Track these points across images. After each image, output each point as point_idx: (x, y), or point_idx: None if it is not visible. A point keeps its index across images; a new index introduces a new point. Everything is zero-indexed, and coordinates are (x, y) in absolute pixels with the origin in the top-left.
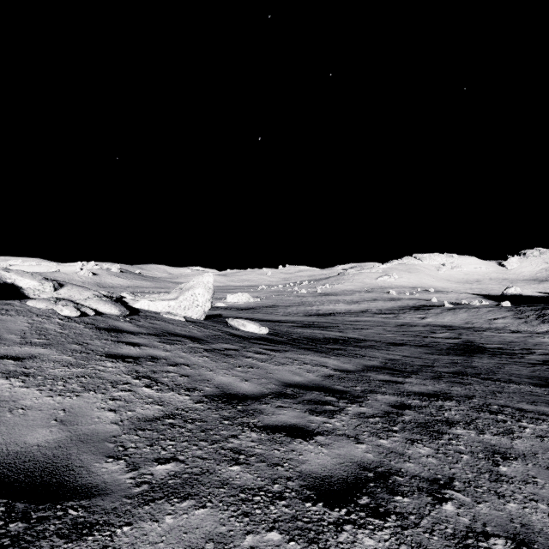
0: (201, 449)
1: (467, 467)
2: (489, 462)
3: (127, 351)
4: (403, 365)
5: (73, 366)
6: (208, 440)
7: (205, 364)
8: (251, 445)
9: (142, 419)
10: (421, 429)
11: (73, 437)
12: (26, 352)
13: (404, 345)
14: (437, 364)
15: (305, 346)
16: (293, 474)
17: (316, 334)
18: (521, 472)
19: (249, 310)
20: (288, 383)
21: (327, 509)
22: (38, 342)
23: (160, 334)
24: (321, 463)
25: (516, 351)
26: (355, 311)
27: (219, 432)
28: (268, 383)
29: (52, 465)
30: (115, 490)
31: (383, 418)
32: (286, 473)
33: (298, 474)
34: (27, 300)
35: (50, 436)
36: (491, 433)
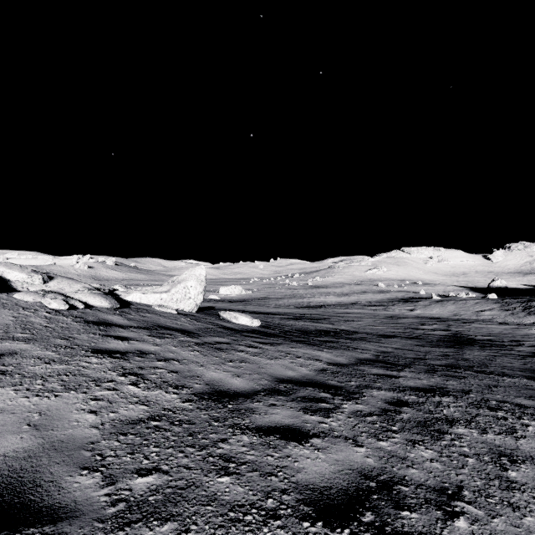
0: (187, 456)
1: (474, 472)
2: (496, 466)
3: (115, 345)
4: (396, 358)
5: (55, 363)
6: (196, 445)
7: (195, 359)
8: (242, 451)
9: (125, 422)
10: (421, 428)
11: (46, 445)
12: (6, 348)
13: (395, 337)
14: (429, 357)
15: (297, 339)
16: (289, 486)
17: (307, 326)
18: (531, 477)
19: (241, 302)
20: (281, 378)
21: (327, 529)
22: (21, 337)
23: (151, 327)
24: (318, 471)
25: (505, 343)
26: (345, 303)
27: (207, 436)
28: (261, 378)
29: (17, 480)
30: (86, 511)
31: (380, 416)
32: (280, 485)
33: (294, 486)
34: (14, 293)
35: (20, 444)
36: (493, 432)
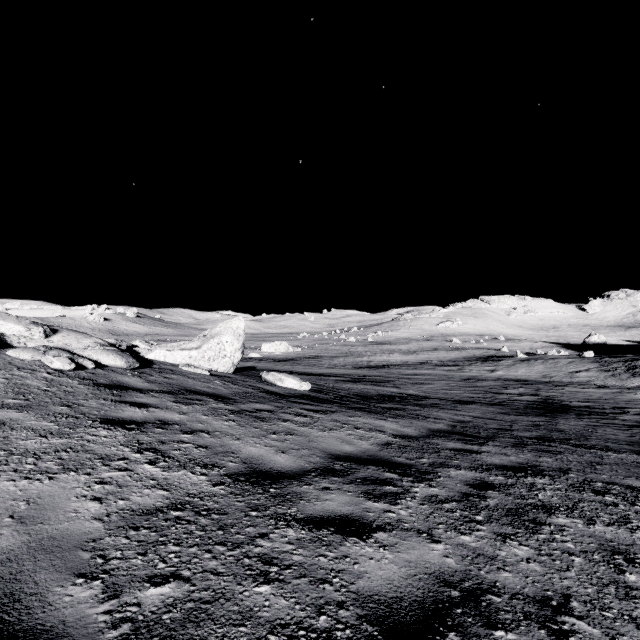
0: (216, 557)
1: (582, 576)
2: (610, 568)
3: (130, 414)
4: (475, 429)
5: (53, 436)
6: (228, 543)
7: (230, 431)
8: (287, 549)
9: (138, 512)
10: (512, 518)
11: (32, 544)
12: None
13: (473, 403)
14: (515, 428)
15: (356, 406)
16: (347, 597)
17: (367, 390)
18: None
19: (288, 361)
20: (336, 454)
21: None
22: (12, 404)
23: (176, 391)
24: (385, 576)
25: (607, 410)
26: (413, 363)
27: (243, 530)
28: (311, 454)
29: None
30: (77, 636)
31: (460, 502)
32: (336, 596)
33: (354, 597)
34: (9, 349)
35: None
36: (602, 523)
